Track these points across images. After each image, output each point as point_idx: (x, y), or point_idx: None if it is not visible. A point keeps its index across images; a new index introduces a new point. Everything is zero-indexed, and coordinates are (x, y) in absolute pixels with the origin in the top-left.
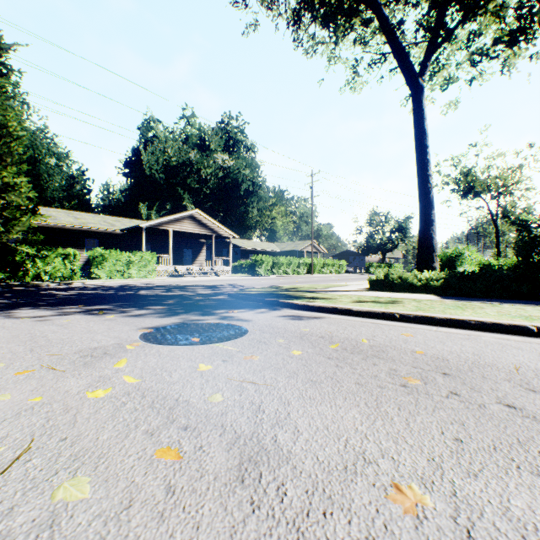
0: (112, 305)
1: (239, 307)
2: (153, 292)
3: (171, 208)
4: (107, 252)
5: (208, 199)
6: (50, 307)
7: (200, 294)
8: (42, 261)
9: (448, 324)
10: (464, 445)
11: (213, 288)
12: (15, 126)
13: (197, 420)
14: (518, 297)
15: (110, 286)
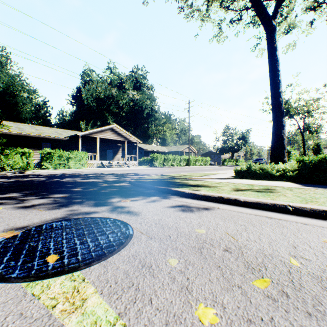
0: (23, 193)
1: (133, 195)
2: (73, 179)
3: (100, 125)
4: (53, 151)
5: (124, 119)
6: None
7: (108, 181)
8: (5, 157)
9: None
10: None
11: (121, 175)
12: None
13: None
14: None
15: (49, 174)
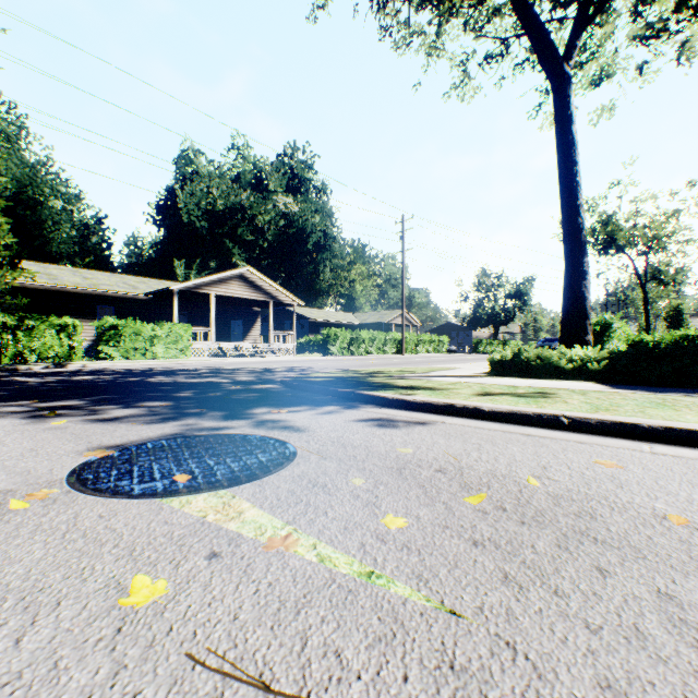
0: (87, 400)
1: (292, 403)
2: (171, 378)
3: (217, 267)
4: (122, 323)
5: (266, 255)
6: None
7: (240, 381)
8: (26, 335)
9: (667, 438)
10: None
11: (264, 372)
12: None
13: None
14: None
15: (118, 369)
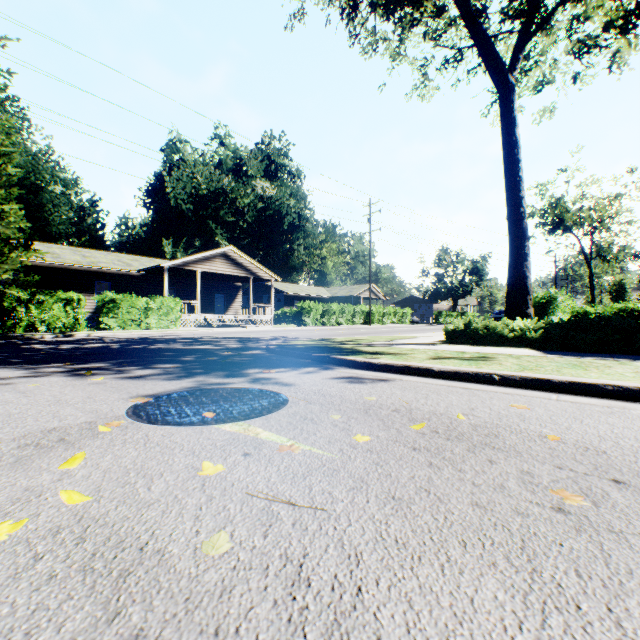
0: (109, 363)
1: (278, 365)
2: (170, 345)
3: (201, 246)
4: (120, 297)
5: (246, 235)
6: (24, 365)
7: (230, 348)
8: (37, 308)
9: (572, 390)
10: None
11: (249, 340)
12: (2, 140)
13: (166, 614)
14: None
15: (120, 338)
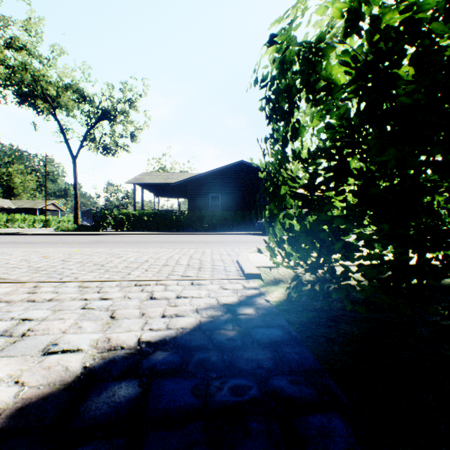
0: None
1: None
2: None
3: None
4: None
5: None
6: None
7: None
8: None
9: (49, 235)
10: (20, 237)
11: None
12: None
13: None
14: (94, 231)
15: None
